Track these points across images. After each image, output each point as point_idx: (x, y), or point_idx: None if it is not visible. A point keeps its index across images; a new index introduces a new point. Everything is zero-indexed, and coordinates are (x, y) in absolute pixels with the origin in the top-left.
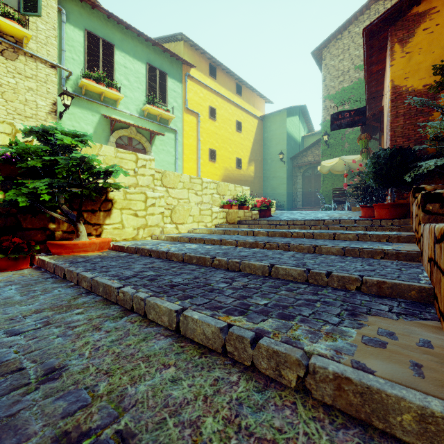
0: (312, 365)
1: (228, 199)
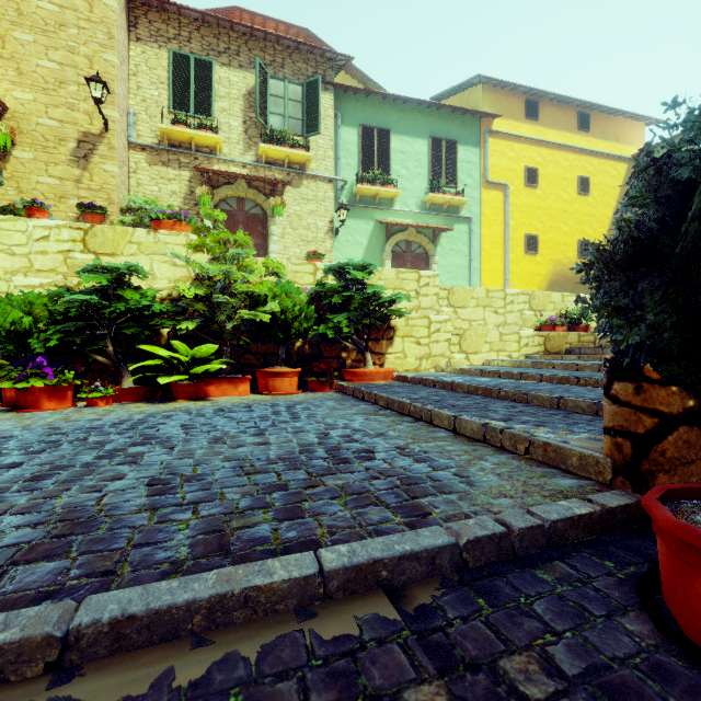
0: (532, 439)
1: (549, 316)
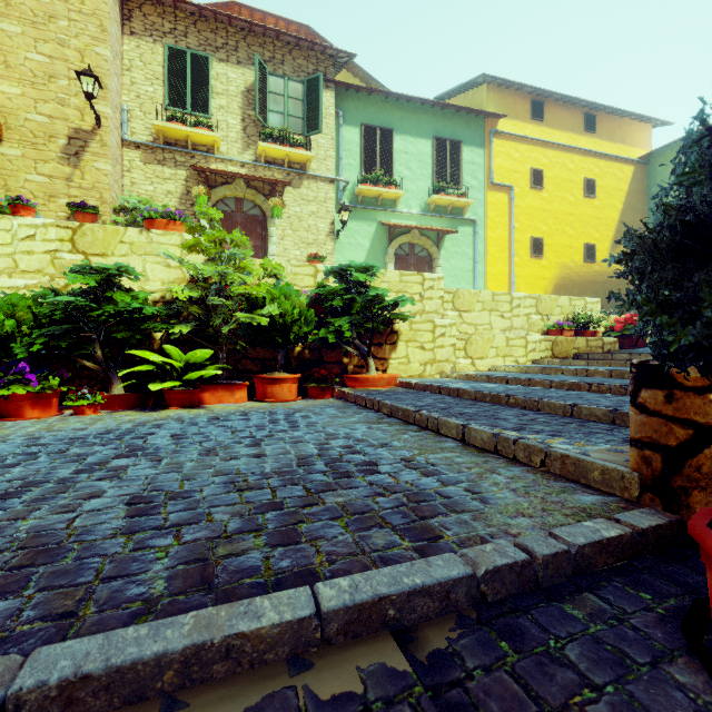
0: (549, 451)
1: (557, 321)
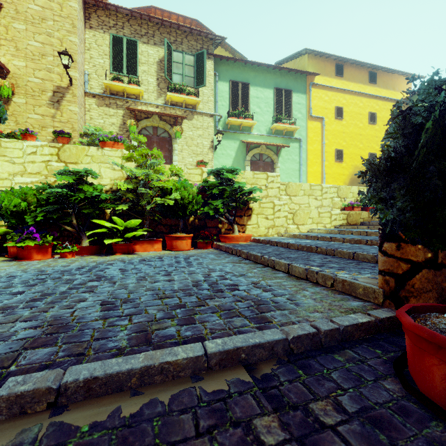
0: (335, 278)
1: (350, 201)
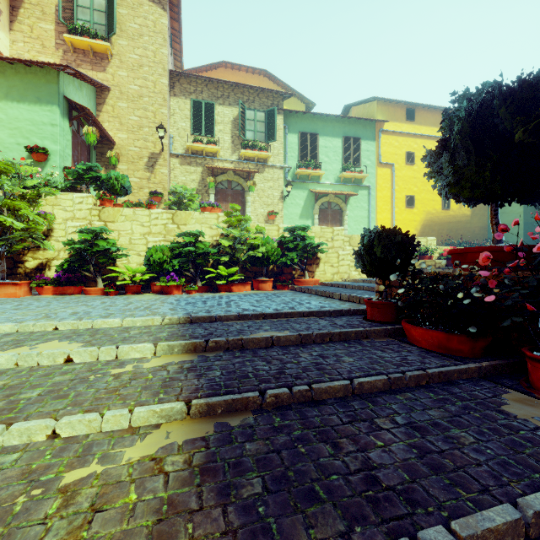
0: (360, 297)
1: None
